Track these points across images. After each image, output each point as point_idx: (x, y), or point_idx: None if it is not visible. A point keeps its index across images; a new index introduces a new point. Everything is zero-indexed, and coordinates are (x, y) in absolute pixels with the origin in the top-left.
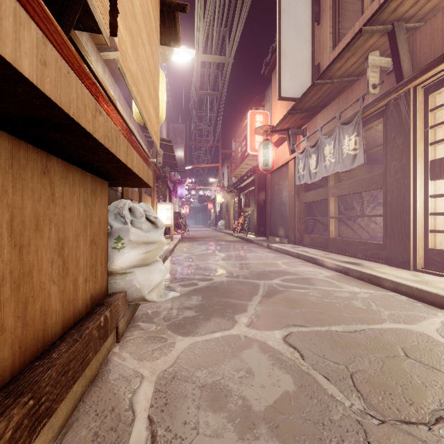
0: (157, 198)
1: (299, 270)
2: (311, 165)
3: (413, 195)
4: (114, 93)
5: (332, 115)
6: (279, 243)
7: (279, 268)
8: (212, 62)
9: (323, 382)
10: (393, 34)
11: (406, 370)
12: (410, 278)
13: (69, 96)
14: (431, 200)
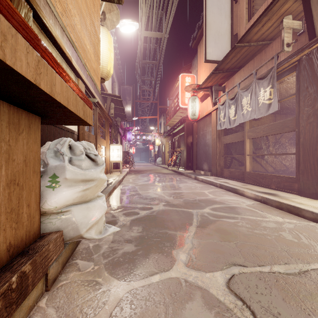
0: (111, 141)
1: (224, 199)
2: (231, 114)
3: None
4: (72, 54)
5: (248, 74)
6: (204, 175)
7: (207, 197)
8: (152, 38)
9: None
10: None
11: None
12: None
13: None
14: None
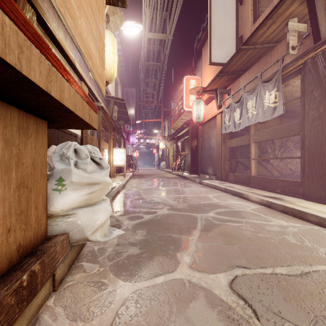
0: (114, 145)
1: (228, 203)
2: (236, 117)
3: None
4: (75, 57)
5: (253, 76)
6: (209, 179)
7: (211, 201)
8: (156, 39)
9: None
10: (312, 0)
11: None
12: None
13: None
14: None
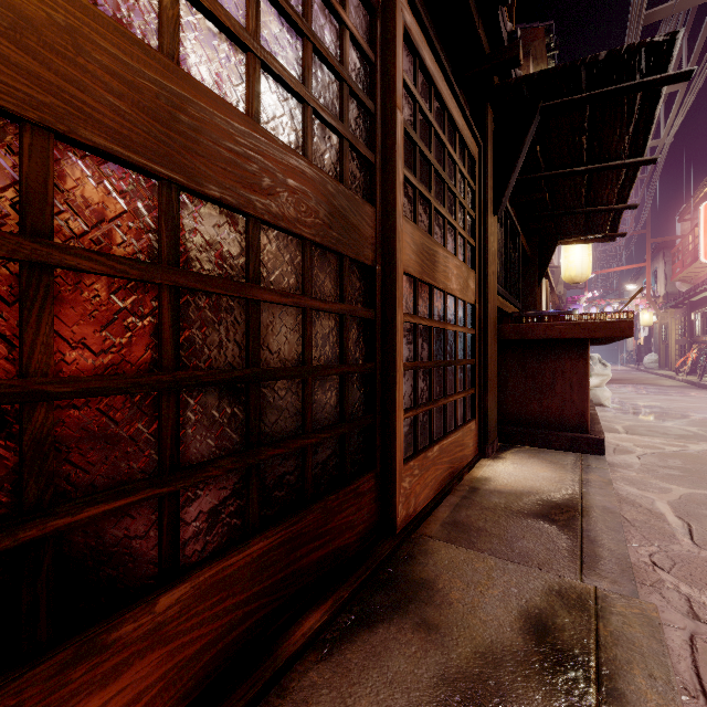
0: None
1: None
2: None
3: None
4: None
5: None
6: None
7: None
8: None
9: None
10: None
11: None
12: None
13: None
14: None
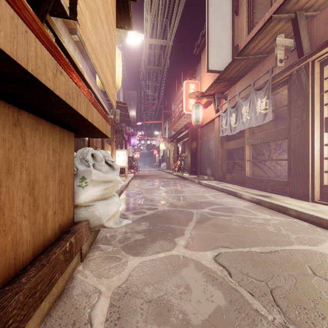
0: (116, 146)
1: (223, 201)
2: (232, 121)
3: (311, 144)
4: (83, 66)
5: (248, 83)
6: (207, 180)
7: (208, 199)
8: (157, 45)
9: (248, 297)
10: (296, 20)
11: (316, 287)
12: (310, 208)
13: (27, 53)
14: (325, 147)
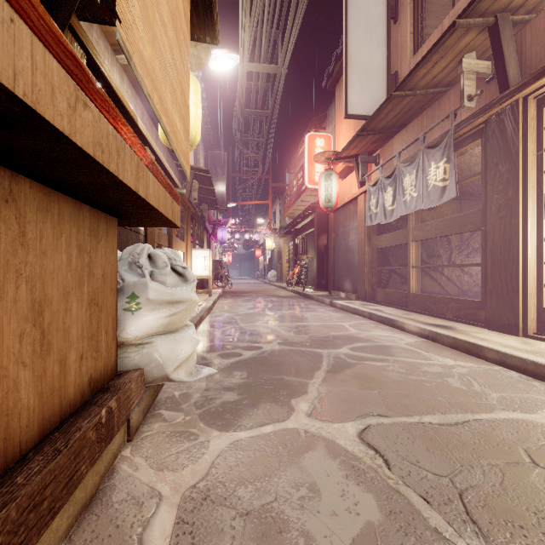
0: (192, 243)
1: (372, 335)
2: (387, 201)
3: (522, 238)
4: (136, 108)
5: (413, 137)
6: (345, 299)
7: (346, 332)
8: (261, 73)
9: (421, 507)
10: (496, 29)
11: (538, 487)
12: (521, 347)
13: (14, 60)
14: None
